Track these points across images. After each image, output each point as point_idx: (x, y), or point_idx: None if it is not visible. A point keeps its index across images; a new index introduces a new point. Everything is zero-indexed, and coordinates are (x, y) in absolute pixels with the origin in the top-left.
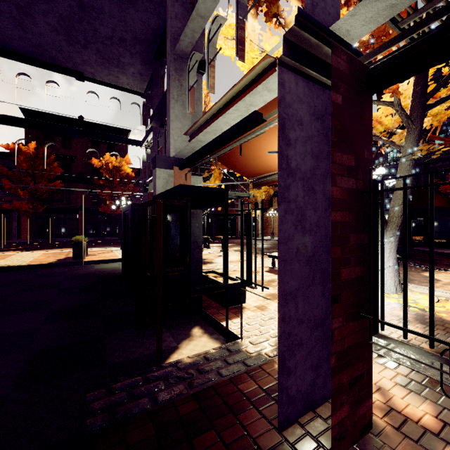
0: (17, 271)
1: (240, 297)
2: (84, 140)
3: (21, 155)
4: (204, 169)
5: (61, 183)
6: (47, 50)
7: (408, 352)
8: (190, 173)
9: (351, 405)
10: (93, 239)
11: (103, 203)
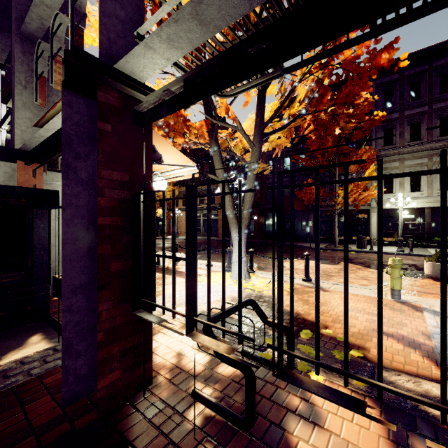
0: None
1: None
2: None
3: None
4: None
5: None
6: None
7: (220, 323)
8: (42, 169)
9: (124, 369)
10: None
11: None
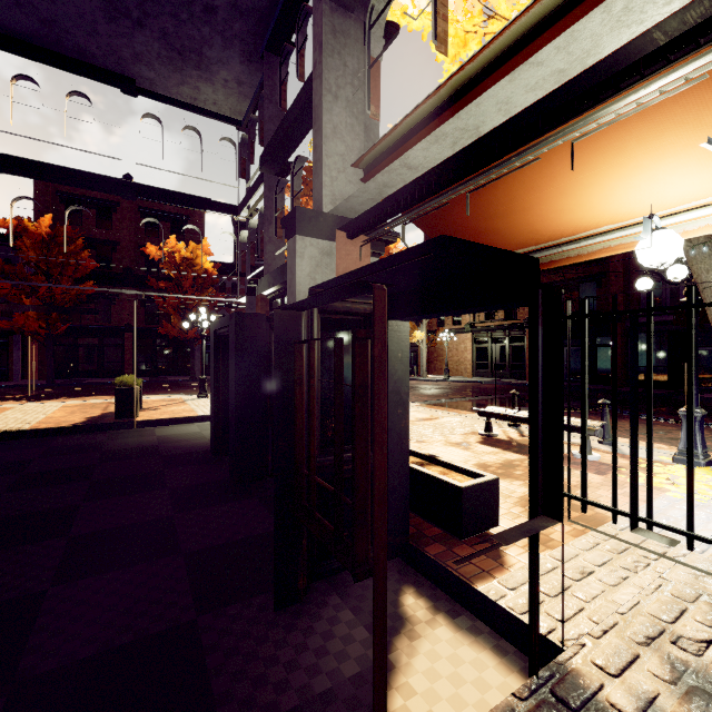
0: (14, 442)
1: (488, 513)
2: (133, 216)
3: (27, 237)
4: (383, 244)
5: (95, 286)
6: (69, 32)
7: None
8: (368, 246)
9: None
10: (149, 379)
11: (164, 320)
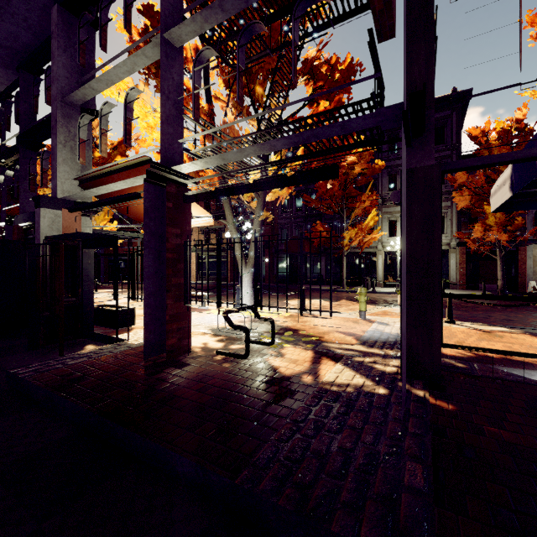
0: None
1: (130, 320)
2: None
3: None
4: (94, 211)
5: None
6: None
7: (231, 332)
8: (81, 215)
9: (178, 339)
10: None
11: None
